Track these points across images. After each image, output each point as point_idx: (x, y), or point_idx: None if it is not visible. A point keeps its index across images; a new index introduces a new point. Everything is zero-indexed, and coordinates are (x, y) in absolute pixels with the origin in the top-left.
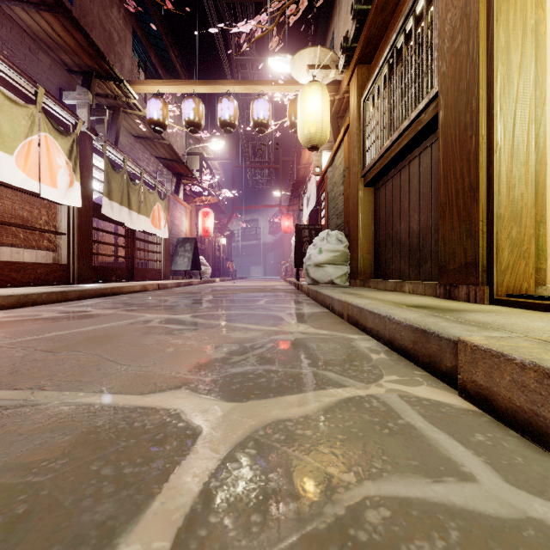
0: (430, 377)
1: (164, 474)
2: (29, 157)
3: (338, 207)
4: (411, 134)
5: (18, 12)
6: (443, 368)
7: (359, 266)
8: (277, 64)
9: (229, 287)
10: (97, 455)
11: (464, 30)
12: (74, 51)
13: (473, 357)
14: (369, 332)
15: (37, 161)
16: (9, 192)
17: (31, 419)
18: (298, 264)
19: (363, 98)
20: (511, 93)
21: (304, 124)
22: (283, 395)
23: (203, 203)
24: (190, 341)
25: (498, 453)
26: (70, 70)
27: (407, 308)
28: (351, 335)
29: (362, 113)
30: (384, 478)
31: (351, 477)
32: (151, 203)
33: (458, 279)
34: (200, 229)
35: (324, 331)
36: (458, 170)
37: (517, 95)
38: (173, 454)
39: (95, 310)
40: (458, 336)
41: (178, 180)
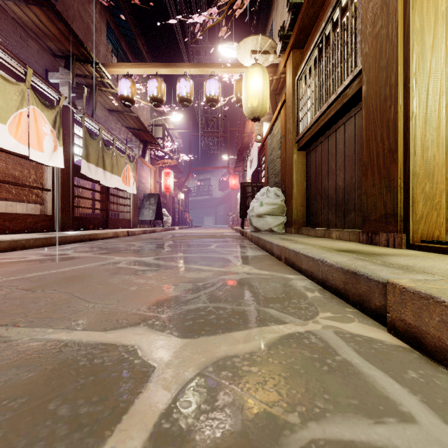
0: (360, 314)
1: (117, 415)
2: (20, 126)
3: (275, 168)
4: (337, 106)
5: (11, 6)
6: (372, 306)
7: (294, 217)
8: (225, 51)
9: (186, 234)
10: (56, 393)
11: (384, 16)
12: (57, 39)
13: (401, 298)
14: (304, 272)
15: (26, 129)
16: (3, 155)
17: (0, 356)
18: (243, 215)
19: (297, 77)
20: (425, 69)
21: (248, 99)
22: (230, 332)
23: (165, 165)
24: (151, 281)
25: (433, 391)
26: (54, 54)
27: (337, 252)
28: (288, 275)
29: (296, 90)
30: (327, 418)
31: (295, 417)
32: (122, 165)
33: (379, 228)
34: (163, 187)
35: (265, 271)
36: (379, 135)
37: (430, 71)
38: (127, 392)
39: (73, 253)
40: (387, 278)
41: (144, 146)
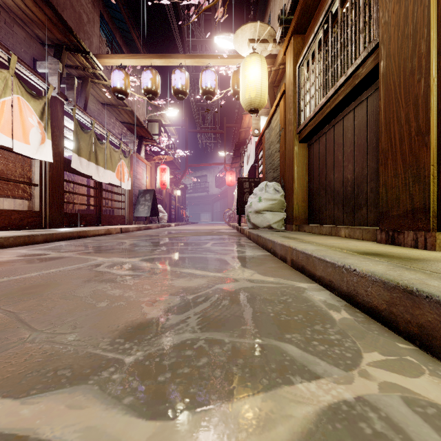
0: (425, 356)
1: None
2: (2, 116)
3: (274, 162)
4: (347, 89)
5: None
6: None
7: (295, 213)
8: (222, 42)
9: (181, 231)
10: None
11: None
12: (45, 26)
13: None
14: (319, 280)
15: (10, 119)
16: None
17: None
18: (240, 211)
19: (299, 64)
20: None
21: (246, 90)
22: (231, 400)
23: (160, 161)
24: (129, 292)
25: None
26: (43, 43)
27: (361, 255)
28: (299, 283)
29: (297, 78)
30: None
31: None
32: (116, 160)
33: (403, 225)
34: (158, 183)
35: (270, 278)
36: (403, 116)
37: None
38: None
39: (54, 253)
40: None
41: (140, 142)
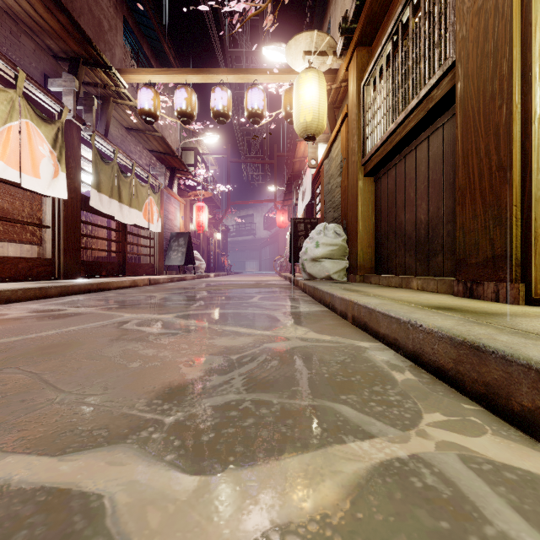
0: (491, 416)
1: None
2: (8, 145)
3: (334, 200)
4: (420, 114)
5: None
6: (515, 406)
7: (359, 261)
8: (271, 54)
9: (222, 282)
10: None
11: None
12: (59, 36)
13: None
14: (383, 339)
15: (17, 149)
16: None
17: None
18: (293, 258)
19: (364, 82)
20: None
21: (300, 112)
22: (279, 457)
23: (197, 197)
24: (164, 351)
25: None
26: (56, 56)
27: (431, 310)
28: (360, 342)
29: (362, 98)
30: None
31: None
32: (143, 196)
33: (482, 275)
34: (194, 224)
35: (327, 336)
36: (482, 148)
37: None
38: None
39: (71, 309)
40: None
41: (172, 174)
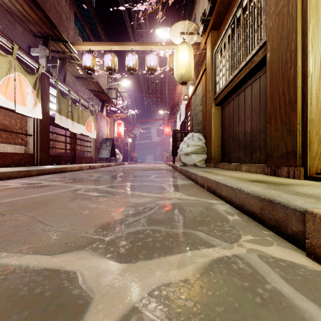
0: (277, 237)
1: None
2: (8, 87)
3: (198, 119)
4: (246, 70)
5: None
6: (289, 231)
7: (212, 155)
8: (161, 33)
9: (132, 167)
10: None
11: None
12: (37, 23)
13: None
14: (224, 198)
15: (13, 89)
16: None
17: None
18: (174, 153)
19: (215, 51)
20: (319, 37)
21: (178, 68)
22: (165, 256)
23: (117, 117)
24: (101, 205)
25: None
26: (35, 35)
27: (250, 182)
28: (211, 200)
29: (214, 60)
30: None
31: None
32: (86, 117)
33: (281, 163)
34: (116, 133)
35: (192, 197)
36: (281, 91)
37: None
38: None
39: (46, 182)
40: (304, 207)
41: (102, 104)
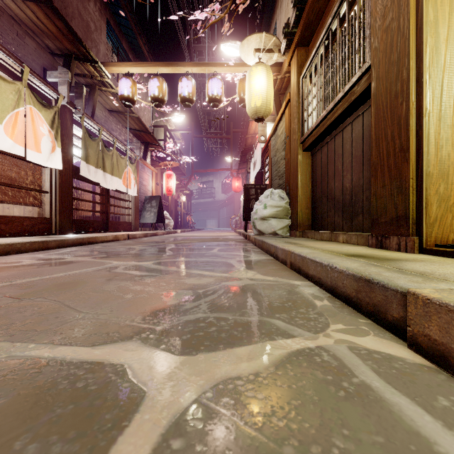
0: (375, 326)
1: None
2: (16, 126)
3: (280, 170)
4: (345, 104)
5: (7, 2)
6: (389, 318)
7: (298, 220)
8: (228, 49)
9: (188, 237)
10: (25, 427)
11: (395, 8)
12: (55, 37)
13: (425, 311)
14: (311, 278)
15: (23, 129)
16: None
17: None
18: (246, 217)
19: (302, 75)
20: (439, 63)
21: (251, 99)
22: (232, 347)
23: (166, 167)
24: (148, 287)
25: None
26: (52, 53)
27: (346, 257)
28: (294, 281)
29: (301, 89)
30: None
31: None
32: (123, 166)
33: (389, 231)
34: (164, 189)
35: (270, 277)
36: (389, 134)
37: (445, 65)
38: (110, 426)
39: (70, 258)
40: (406, 288)
41: (145, 148)
